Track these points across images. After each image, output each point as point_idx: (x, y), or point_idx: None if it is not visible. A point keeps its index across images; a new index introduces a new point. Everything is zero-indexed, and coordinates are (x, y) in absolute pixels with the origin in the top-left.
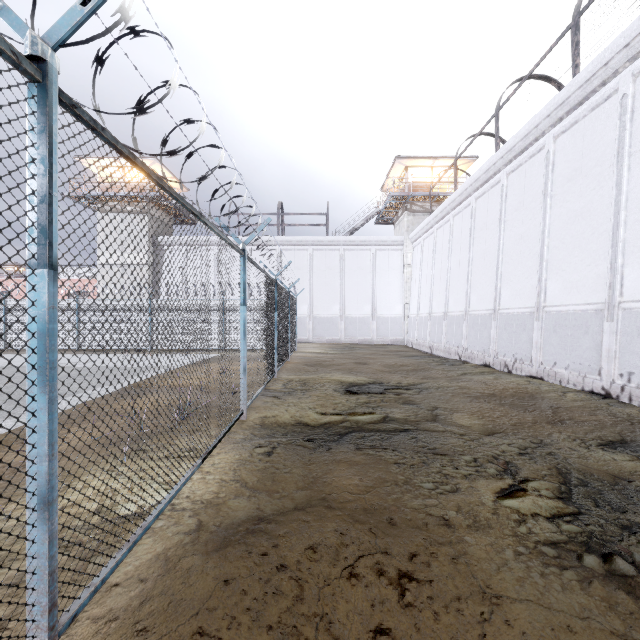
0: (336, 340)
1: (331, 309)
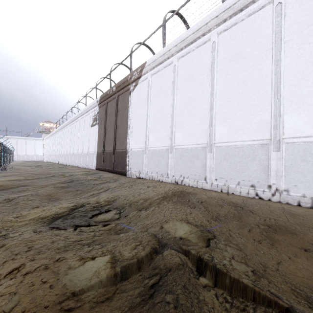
0: (24, 160)
1: (23, 153)
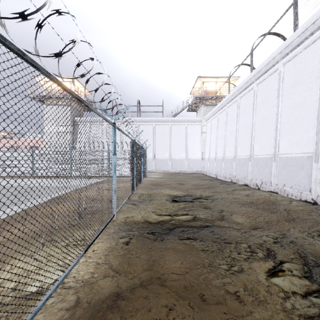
0: (167, 171)
1: (164, 155)
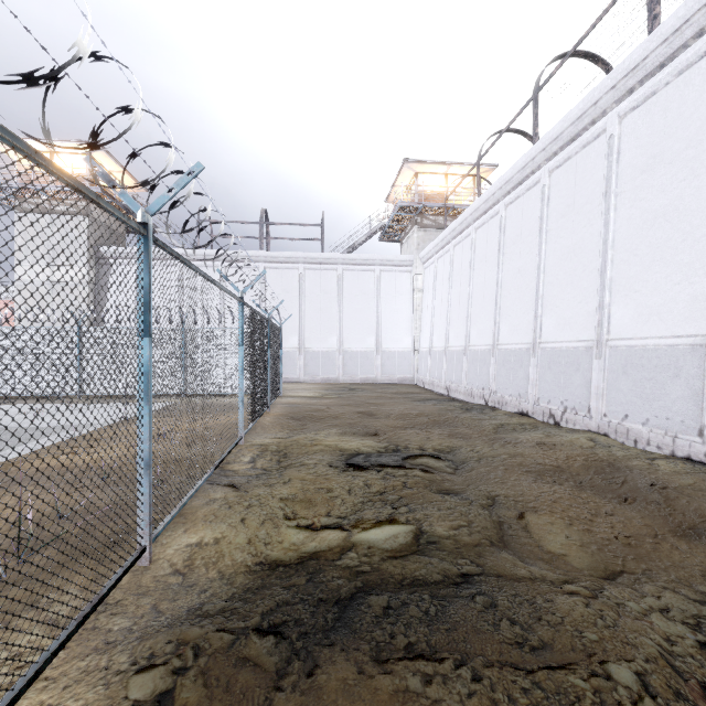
0: (333, 379)
1: (327, 341)
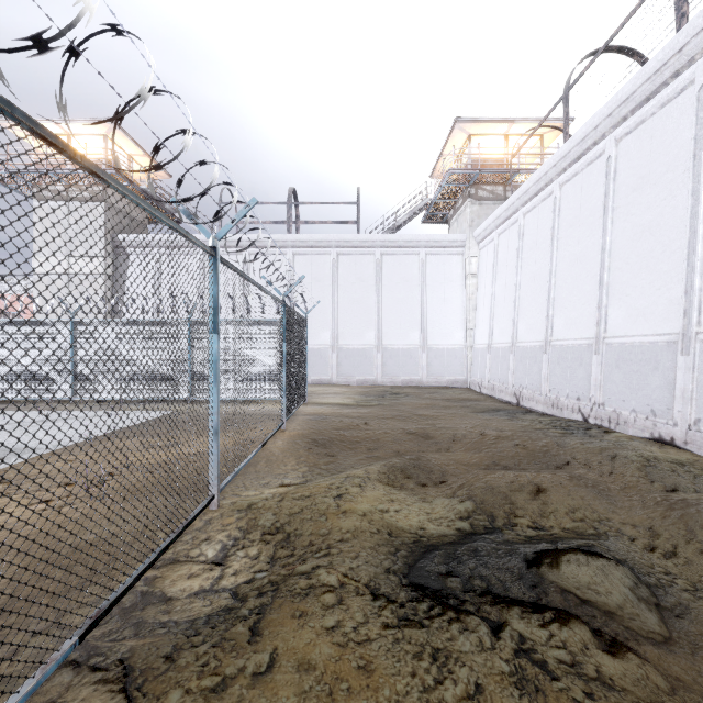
0: (370, 381)
1: (363, 337)
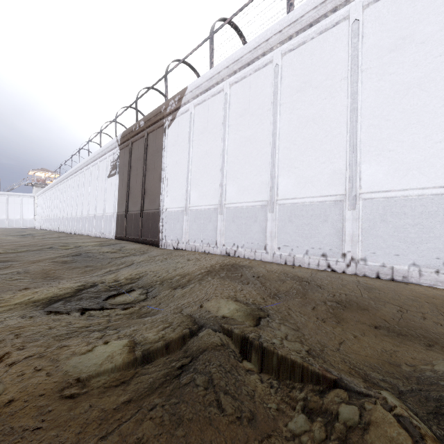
0: (4, 227)
1: (2, 217)
